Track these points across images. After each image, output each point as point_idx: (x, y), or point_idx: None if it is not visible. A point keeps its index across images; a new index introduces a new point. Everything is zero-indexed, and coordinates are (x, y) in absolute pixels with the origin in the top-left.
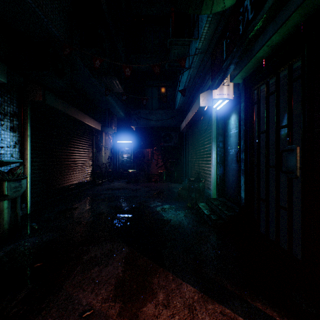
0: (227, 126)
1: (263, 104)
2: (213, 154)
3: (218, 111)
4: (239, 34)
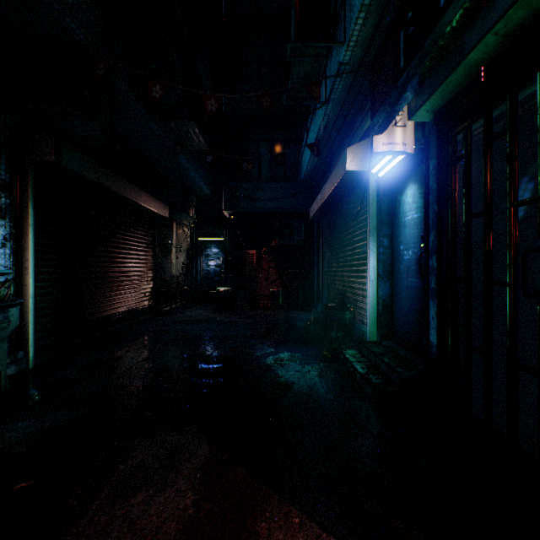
0: (399, 207)
1: (474, 161)
2: (371, 259)
3: (381, 179)
4: (438, 8)
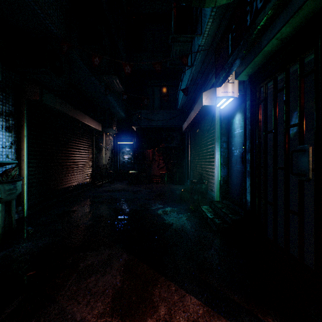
0: (231, 126)
1: (270, 102)
2: (217, 155)
3: (222, 110)
4: (247, 26)
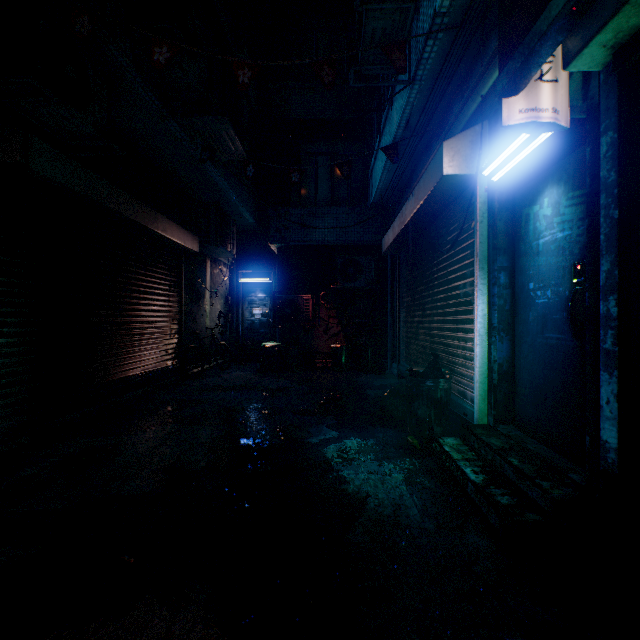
0: (526, 225)
1: None
2: (481, 304)
3: (496, 185)
4: None
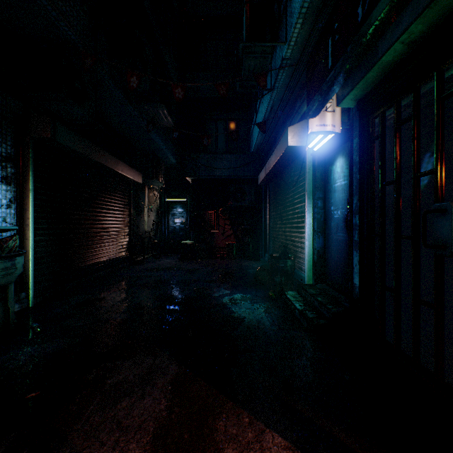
0: (330, 176)
1: (388, 140)
2: (308, 217)
3: (316, 153)
4: (357, 23)
